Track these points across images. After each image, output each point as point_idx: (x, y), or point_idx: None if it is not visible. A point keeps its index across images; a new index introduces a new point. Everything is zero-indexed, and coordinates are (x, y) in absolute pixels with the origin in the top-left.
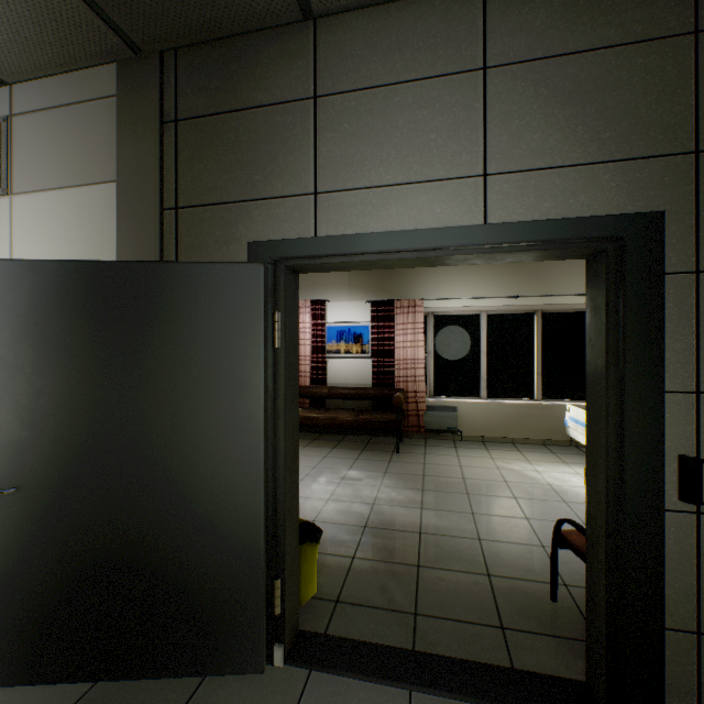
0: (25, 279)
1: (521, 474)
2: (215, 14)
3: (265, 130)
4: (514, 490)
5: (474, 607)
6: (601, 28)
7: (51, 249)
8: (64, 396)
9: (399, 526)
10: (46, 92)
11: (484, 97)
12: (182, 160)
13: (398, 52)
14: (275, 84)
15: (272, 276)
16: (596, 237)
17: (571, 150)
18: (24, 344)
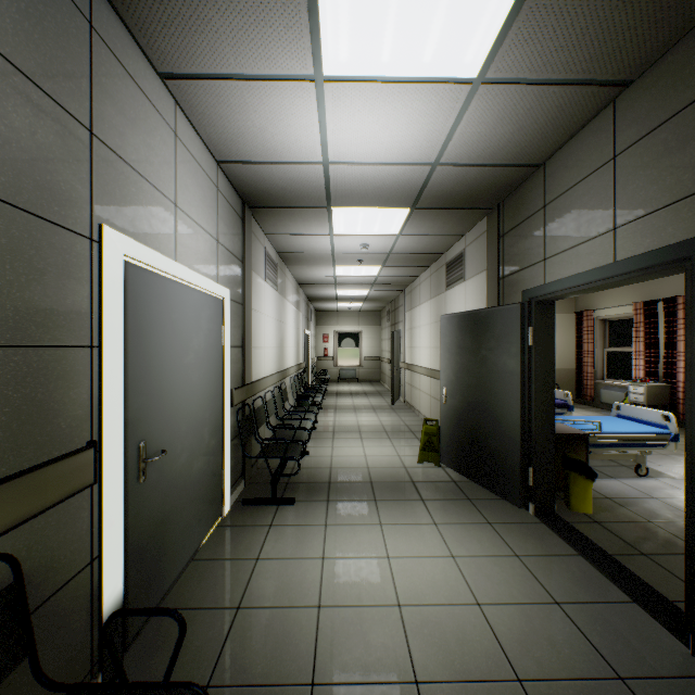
0: (453, 321)
1: None
2: (504, 188)
3: (528, 230)
4: None
5: None
6: (681, 94)
7: (473, 302)
8: (461, 364)
9: None
10: (472, 235)
11: (613, 177)
12: (504, 254)
13: (575, 166)
14: (531, 205)
15: (527, 308)
16: (672, 259)
17: (662, 196)
18: (453, 345)
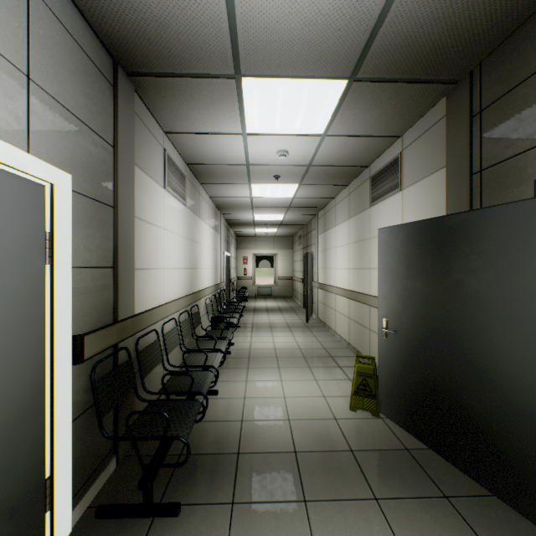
0: (399, 234)
1: None
2: (499, 28)
3: None
4: None
5: None
6: None
7: (416, 213)
8: (413, 291)
9: None
10: (414, 132)
11: None
12: (483, 137)
13: None
14: None
15: None
16: None
17: None
18: (399, 265)
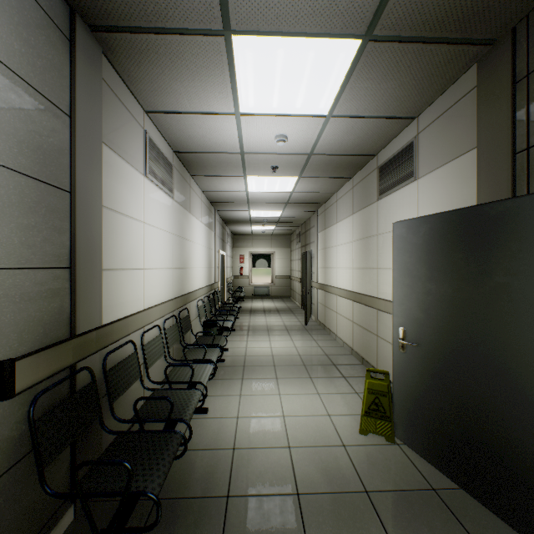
0: (420, 228)
1: None
2: None
3: None
4: None
5: None
6: None
7: (436, 205)
8: (440, 296)
9: None
10: (434, 110)
11: None
12: (532, 105)
13: None
14: None
15: None
16: None
17: None
18: (420, 265)
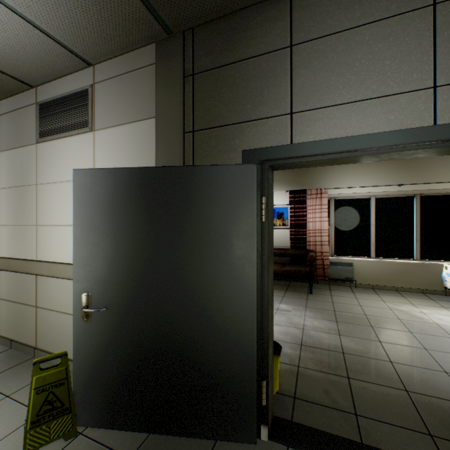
0: (110, 180)
1: (410, 314)
2: None
3: (254, 73)
4: (408, 326)
5: (402, 415)
6: None
7: (116, 162)
8: (132, 252)
9: (326, 346)
10: (113, 67)
11: (433, 26)
12: (196, 99)
13: (357, 3)
14: (261, 41)
15: (260, 173)
16: None
17: None
18: (110, 220)
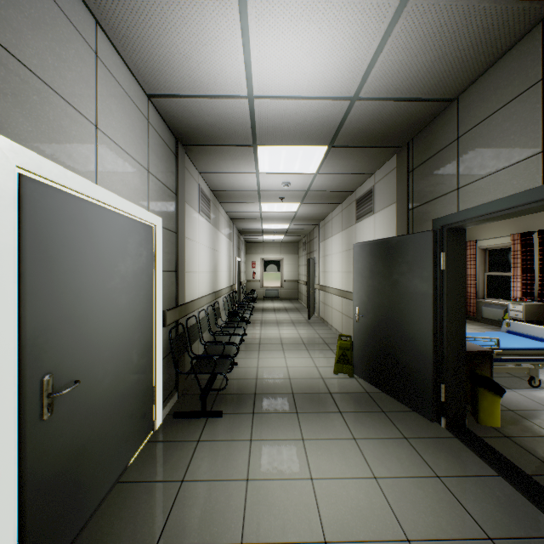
0: (366, 248)
1: None
2: (415, 125)
3: (439, 163)
4: None
5: None
6: None
7: (382, 232)
8: (373, 287)
9: None
10: (381, 173)
11: (542, 98)
12: (413, 187)
13: (493, 94)
14: (442, 139)
15: (439, 235)
16: None
17: None
18: (365, 269)
